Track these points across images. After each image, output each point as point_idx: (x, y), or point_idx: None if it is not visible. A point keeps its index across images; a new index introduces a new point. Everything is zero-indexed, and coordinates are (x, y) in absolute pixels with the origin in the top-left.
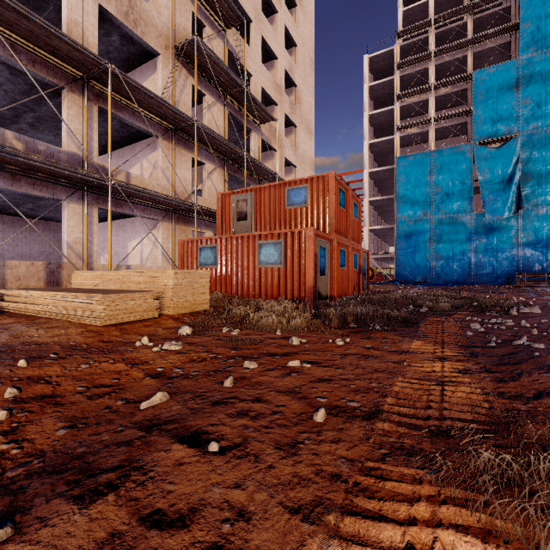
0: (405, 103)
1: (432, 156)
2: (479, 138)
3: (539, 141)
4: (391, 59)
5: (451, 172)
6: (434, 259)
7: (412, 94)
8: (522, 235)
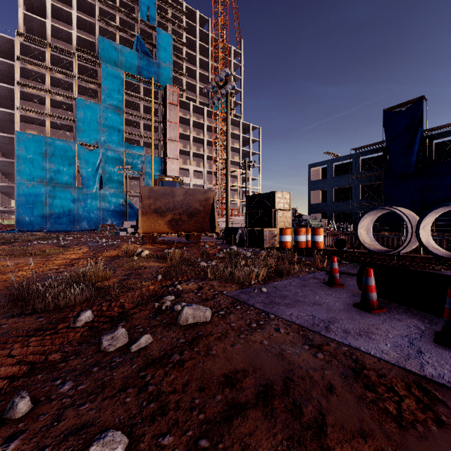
0: (25, 90)
1: (48, 141)
2: (80, 140)
3: (111, 154)
4: (11, 45)
5: (62, 156)
6: (49, 214)
7: (32, 87)
8: (103, 203)
